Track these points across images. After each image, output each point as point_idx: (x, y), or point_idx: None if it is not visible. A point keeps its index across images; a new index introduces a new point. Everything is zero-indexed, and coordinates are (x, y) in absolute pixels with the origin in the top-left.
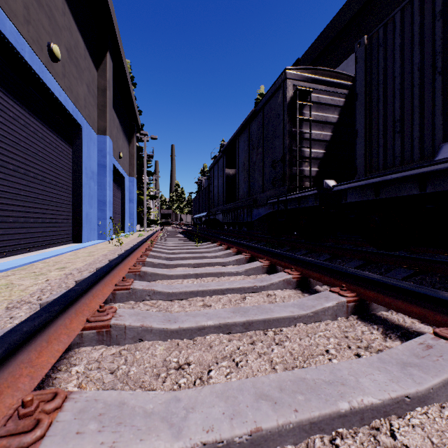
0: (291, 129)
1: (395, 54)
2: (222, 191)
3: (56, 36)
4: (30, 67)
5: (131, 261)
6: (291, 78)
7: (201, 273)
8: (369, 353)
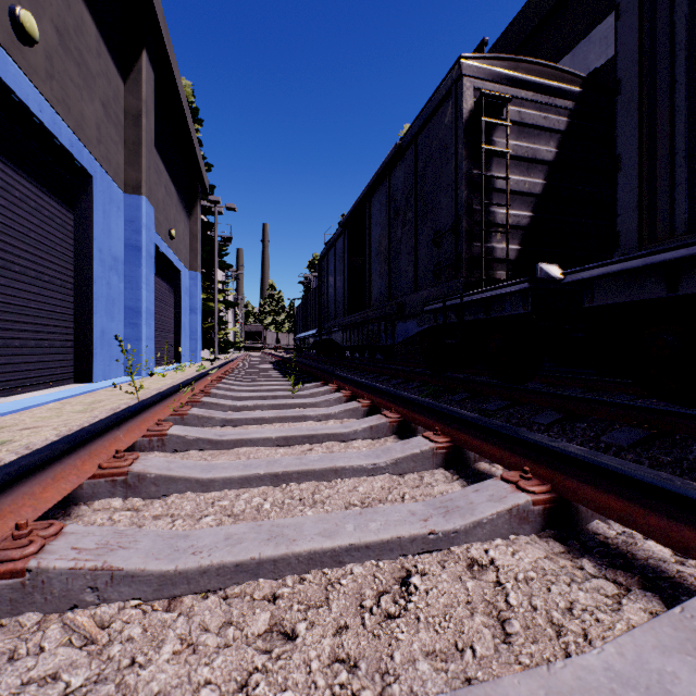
0: (471, 171)
1: None
2: (343, 293)
3: None
4: None
5: (125, 438)
6: (471, 74)
7: (288, 472)
8: None
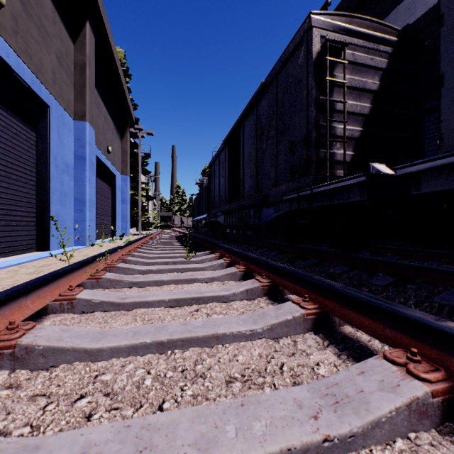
0: (318, 97)
1: None
2: (224, 189)
3: None
4: None
5: (33, 305)
6: (318, 26)
7: (172, 340)
8: None
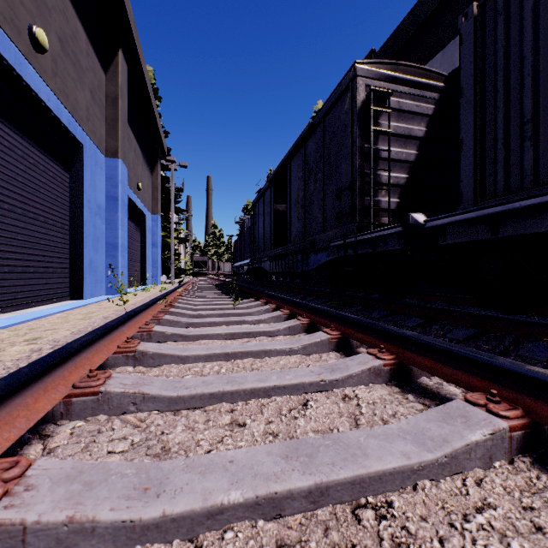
0: (363, 145)
1: (525, 24)
2: (270, 232)
3: (42, 18)
4: None
5: (128, 332)
6: (363, 75)
7: (235, 352)
8: None
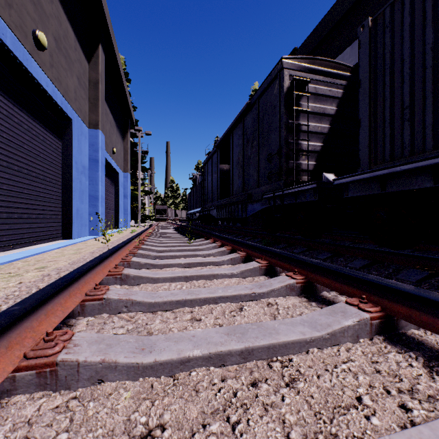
0: (288, 121)
1: (404, 35)
2: (217, 186)
3: (42, 23)
4: (12, 54)
5: (114, 261)
6: (288, 67)
7: (192, 275)
8: (419, 404)
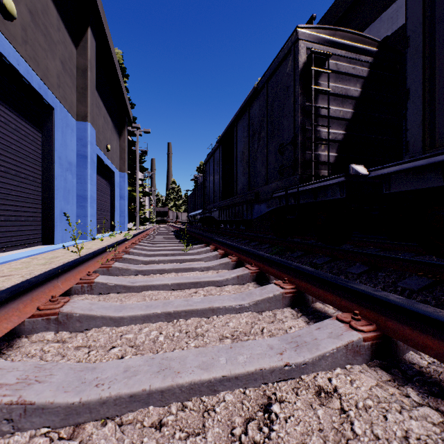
0: (304, 103)
1: None
2: (219, 186)
3: None
4: None
5: (63, 285)
6: (304, 38)
7: (178, 311)
8: None
